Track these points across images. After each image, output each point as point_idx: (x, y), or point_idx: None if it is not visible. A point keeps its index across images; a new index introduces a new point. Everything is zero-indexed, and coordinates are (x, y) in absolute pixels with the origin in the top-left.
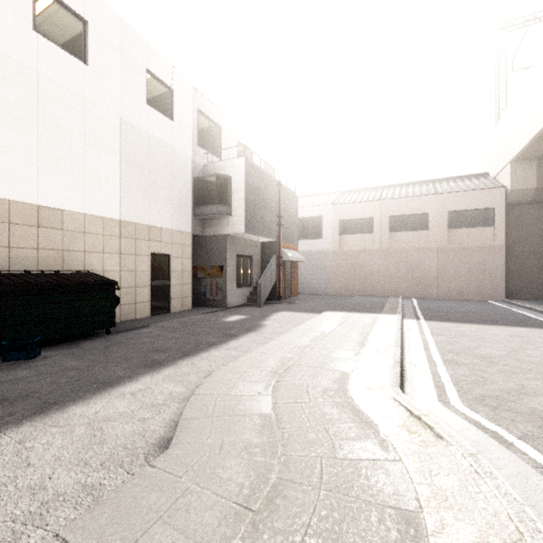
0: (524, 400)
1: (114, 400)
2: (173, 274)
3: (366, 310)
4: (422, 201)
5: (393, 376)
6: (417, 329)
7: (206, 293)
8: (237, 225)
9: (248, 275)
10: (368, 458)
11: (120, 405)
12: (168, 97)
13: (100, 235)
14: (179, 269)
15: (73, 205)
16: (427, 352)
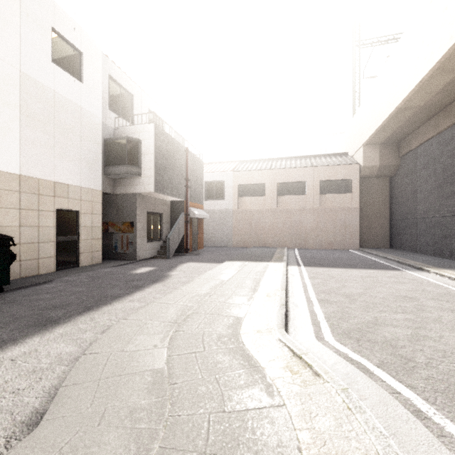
0: (378, 330)
1: None
2: (82, 229)
3: (259, 259)
4: (302, 172)
5: (279, 318)
6: (298, 274)
7: (117, 248)
8: (147, 185)
9: (158, 230)
10: (255, 407)
11: None
12: (76, 59)
13: None
14: (88, 225)
15: None
16: (306, 293)
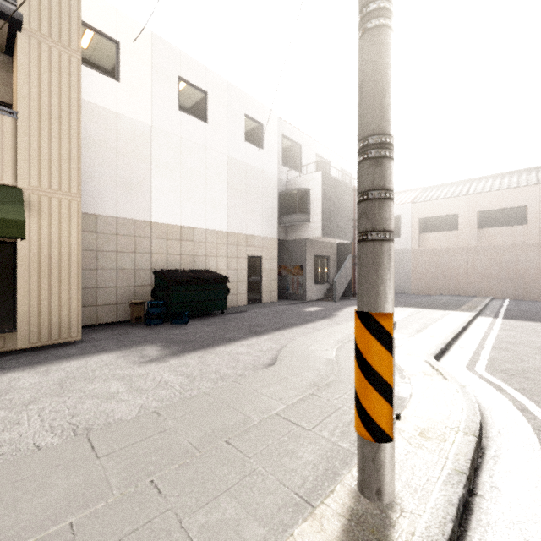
0: None
1: (238, 347)
2: (263, 272)
3: (441, 307)
4: (520, 193)
5: (433, 350)
6: (486, 325)
7: (289, 289)
8: (315, 230)
9: (325, 273)
10: None
11: (242, 349)
12: (259, 131)
13: (215, 244)
14: (267, 268)
15: (199, 224)
16: (482, 341)
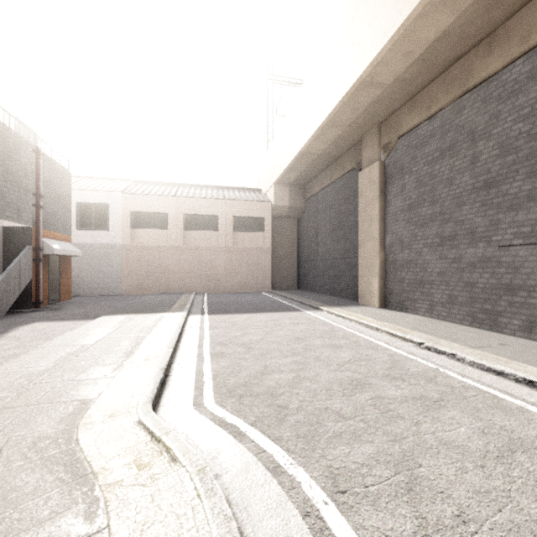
0: (265, 380)
1: None
2: None
3: (154, 309)
4: (213, 204)
5: (150, 388)
6: (198, 325)
7: None
8: None
9: None
10: None
11: None
12: None
13: None
14: None
15: None
16: (200, 348)
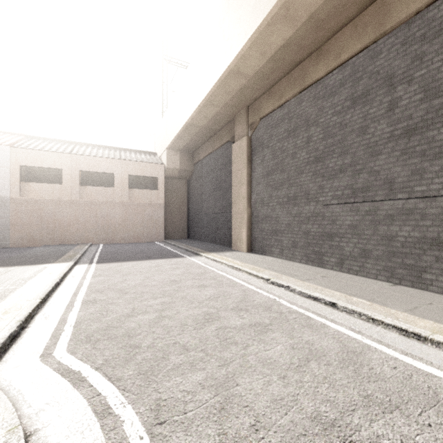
0: (127, 322)
1: None
2: None
3: (40, 260)
4: (110, 163)
5: None
6: (82, 274)
7: None
8: None
9: None
10: None
11: None
12: None
13: None
14: None
15: None
16: (74, 297)
